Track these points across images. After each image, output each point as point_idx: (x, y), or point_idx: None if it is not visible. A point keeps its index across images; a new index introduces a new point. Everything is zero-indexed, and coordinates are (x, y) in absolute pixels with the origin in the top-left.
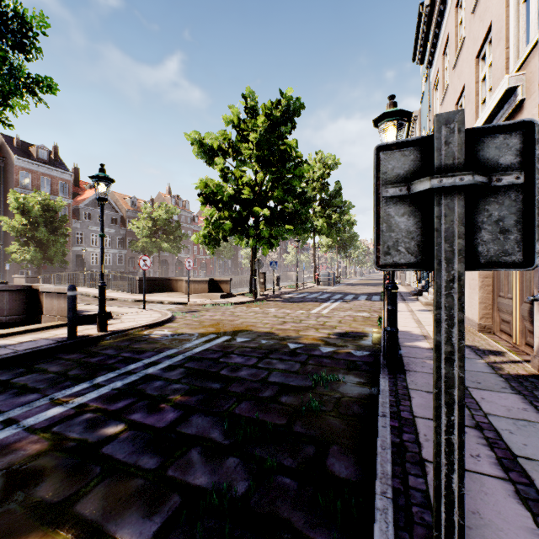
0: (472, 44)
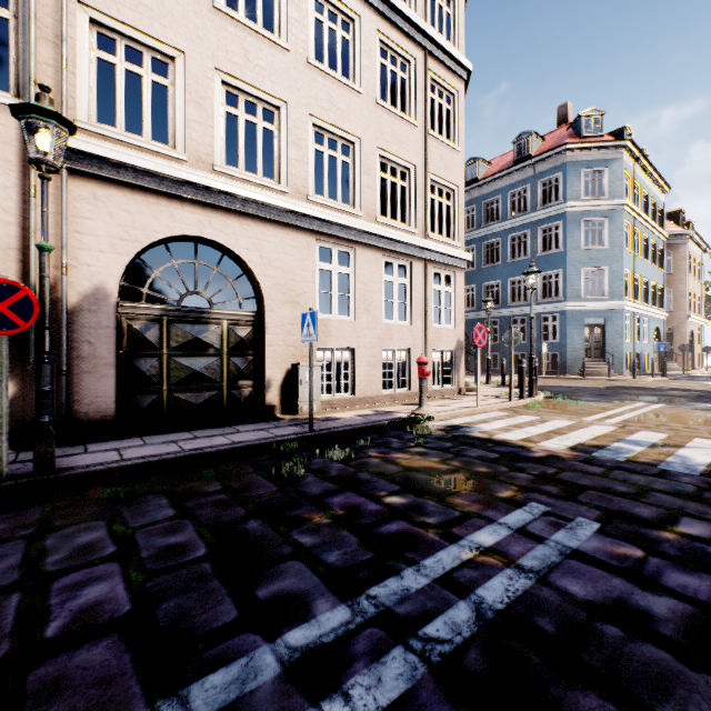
0: None
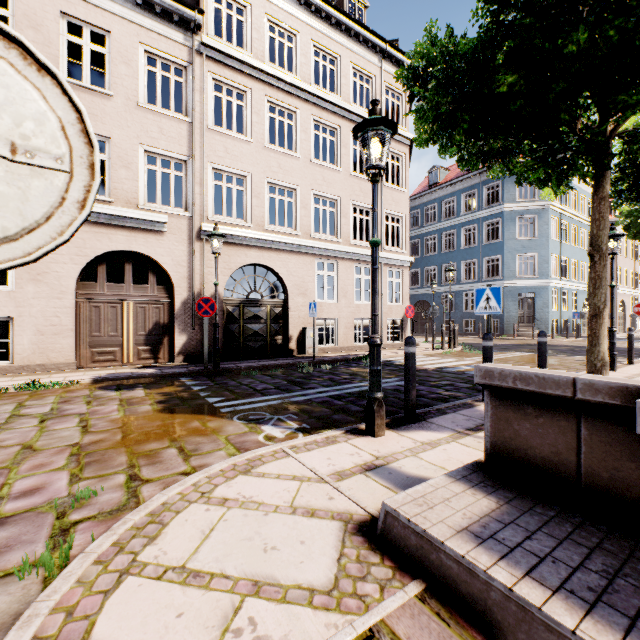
0: None
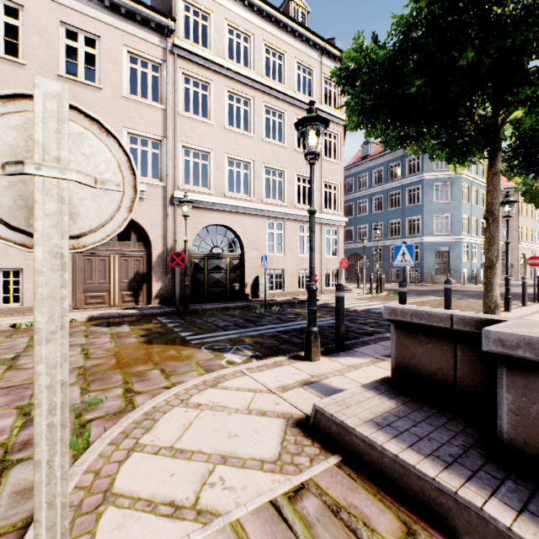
0: None
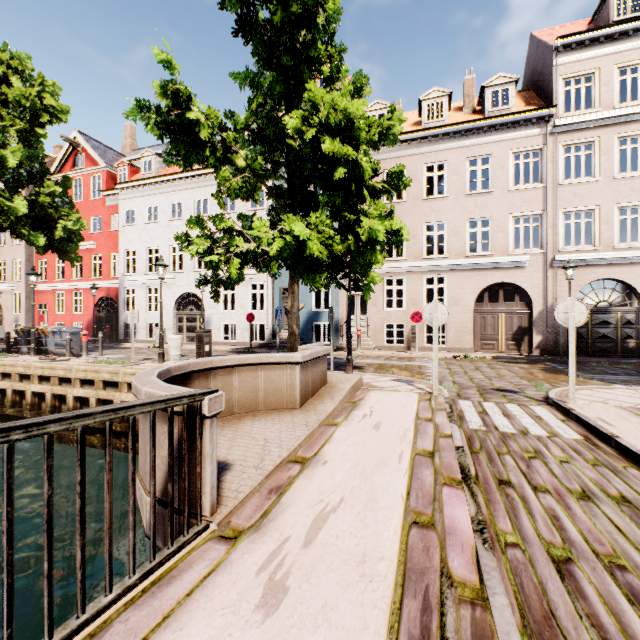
0: (463, 209)
